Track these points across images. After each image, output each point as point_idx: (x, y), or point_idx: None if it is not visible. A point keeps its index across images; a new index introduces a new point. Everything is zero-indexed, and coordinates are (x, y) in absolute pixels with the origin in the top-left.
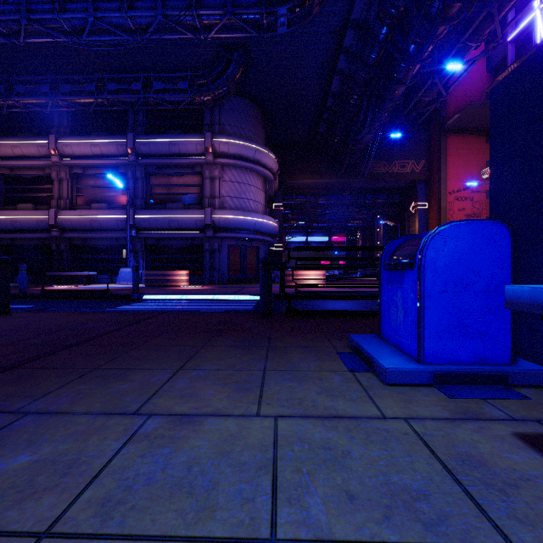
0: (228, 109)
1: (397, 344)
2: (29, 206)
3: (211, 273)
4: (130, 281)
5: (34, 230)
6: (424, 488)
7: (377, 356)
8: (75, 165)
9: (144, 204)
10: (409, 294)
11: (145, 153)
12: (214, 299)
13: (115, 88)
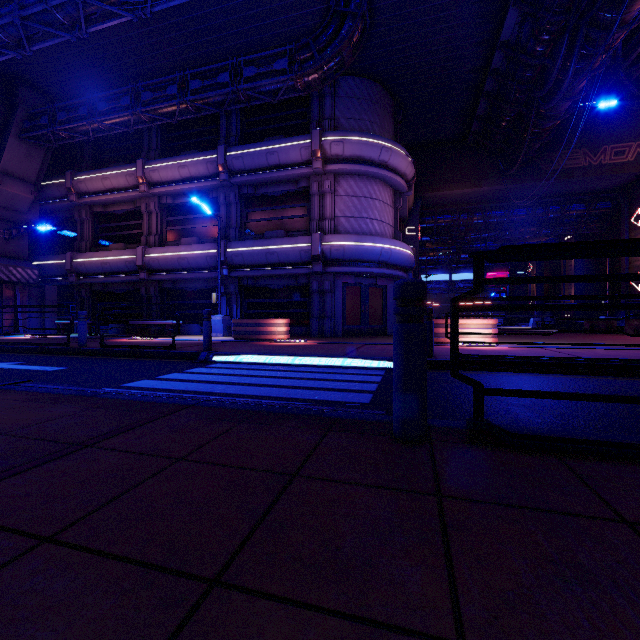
0: (343, 97)
1: None
2: (120, 246)
3: (320, 322)
4: (219, 332)
5: (123, 272)
6: None
7: None
8: (164, 194)
9: (238, 235)
10: None
11: (238, 170)
12: (313, 364)
13: (199, 86)
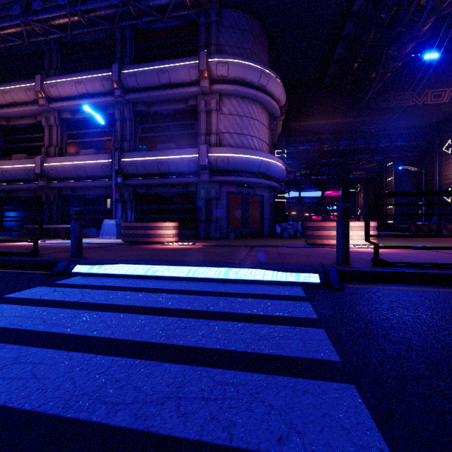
0: (227, 27)
1: None
2: (22, 156)
3: (207, 226)
4: (113, 235)
5: (24, 180)
6: None
7: None
8: (63, 109)
9: (132, 147)
10: None
11: (132, 87)
12: (202, 277)
13: None
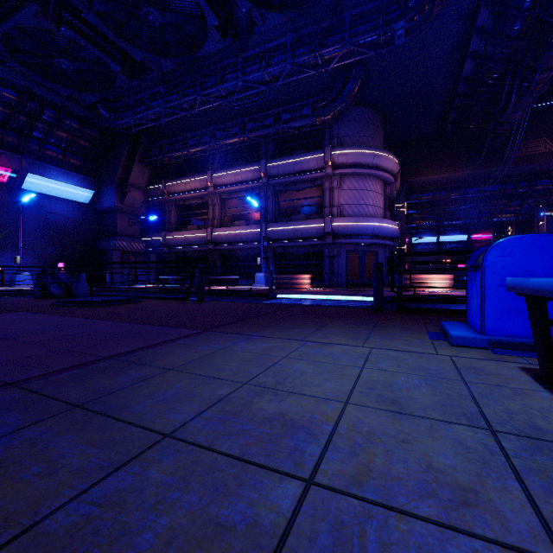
0: (346, 121)
1: (473, 325)
2: (194, 227)
3: (330, 277)
4: (263, 283)
5: (197, 245)
6: (437, 369)
7: (450, 330)
8: (223, 192)
9: (273, 218)
10: (478, 288)
11: (274, 175)
12: (334, 299)
13: (253, 127)
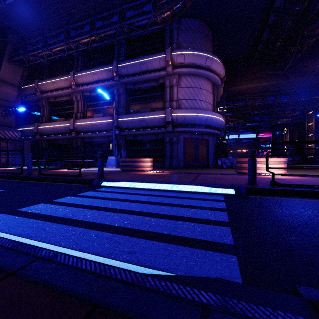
0: (184, 30)
1: None
2: (62, 119)
3: (171, 160)
4: (114, 165)
5: (64, 133)
6: None
7: None
8: (85, 90)
9: (124, 111)
10: None
11: (124, 74)
12: (169, 189)
13: (101, 24)
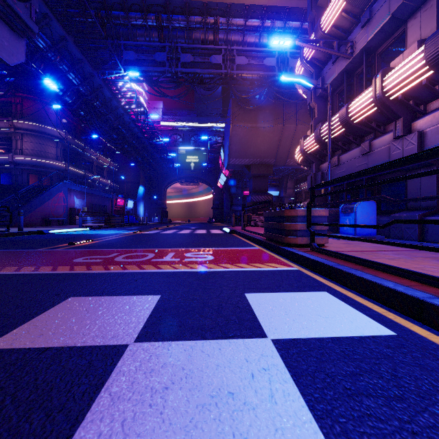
0: None
1: None
2: (308, 200)
3: None
4: None
5: None
6: None
7: None
8: None
9: None
10: None
11: None
12: None
13: None
